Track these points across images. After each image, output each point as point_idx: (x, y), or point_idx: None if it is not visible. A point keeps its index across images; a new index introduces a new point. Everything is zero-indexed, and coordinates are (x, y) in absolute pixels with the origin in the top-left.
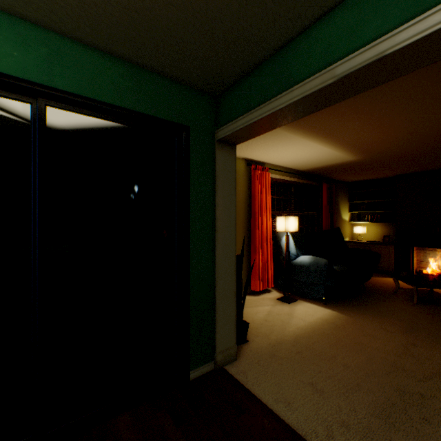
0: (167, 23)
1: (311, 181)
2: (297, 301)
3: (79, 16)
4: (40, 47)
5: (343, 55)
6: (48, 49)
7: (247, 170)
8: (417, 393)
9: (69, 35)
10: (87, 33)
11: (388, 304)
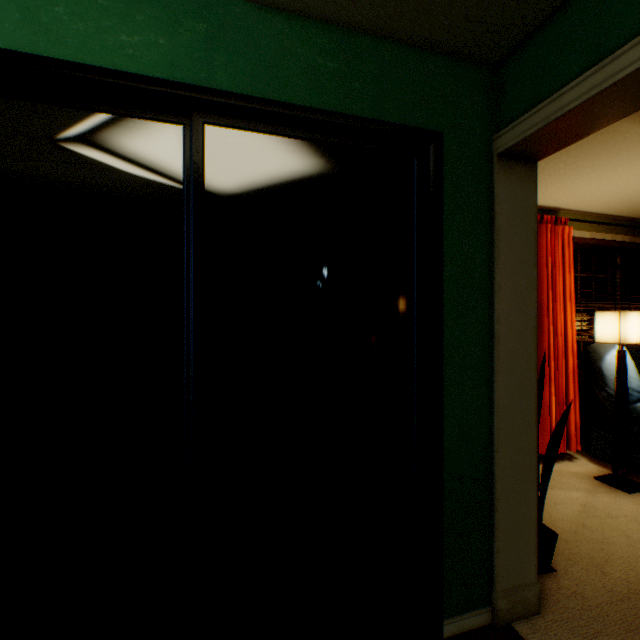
0: None
1: None
2: None
3: None
4: (195, 24)
5: None
6: (207, 24)
7: None
8: None
9: None
10: None
11: None
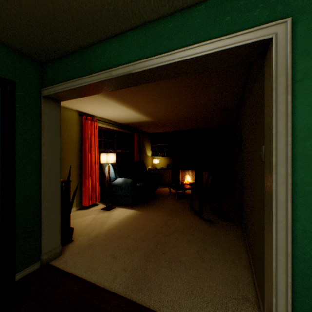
0: None
1: (128, 131)
2: (115, 208)
3: None
4: None
5: (116, 65)
6: None
7: (80, 119)
8: (164, 242)
9: None
10: None
11: (165, 201)
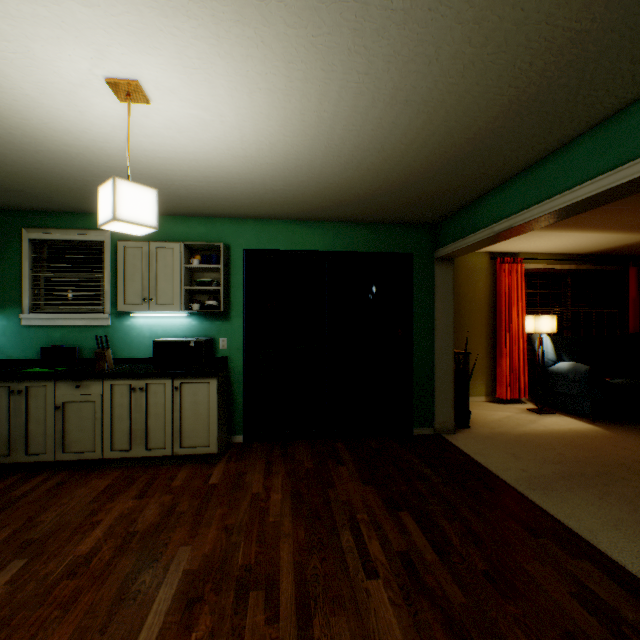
0: (393, 210)
1: (606, 265)
2: (552, 414)
3: (349, 216)
4: (330, 232)
5: (498, 219)
6: (334, 232)
7: (492, 264)
8: (619, 477)
9: (343, 221)
10: (352, 219)
11: None
